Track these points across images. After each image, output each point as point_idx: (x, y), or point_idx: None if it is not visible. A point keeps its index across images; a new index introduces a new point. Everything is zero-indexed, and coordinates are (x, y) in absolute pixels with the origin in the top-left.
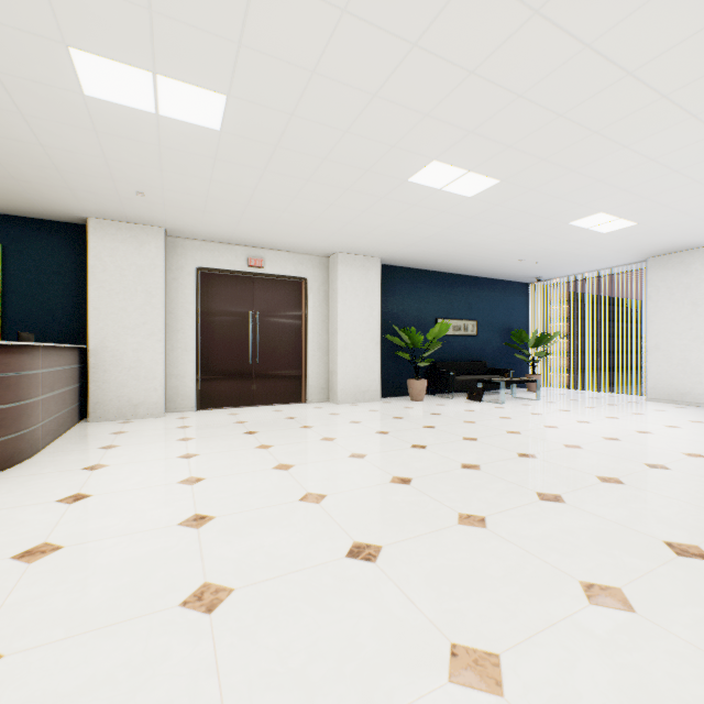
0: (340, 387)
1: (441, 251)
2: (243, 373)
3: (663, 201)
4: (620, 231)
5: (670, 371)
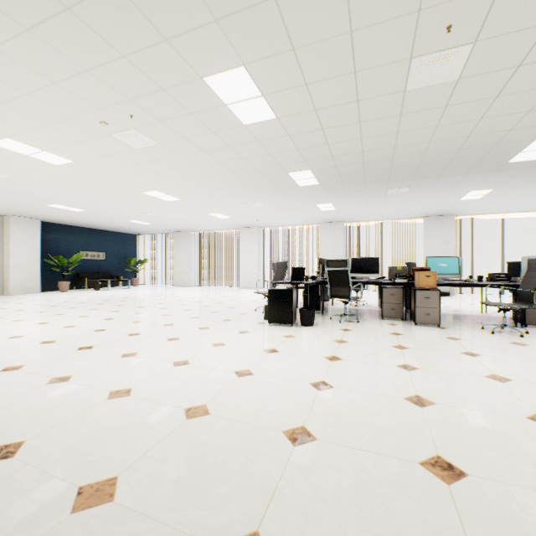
0: (12, 286)
1: (77, 221)
2: None
3: (153, 221)
4: (151, 225)
5: (180, 275)
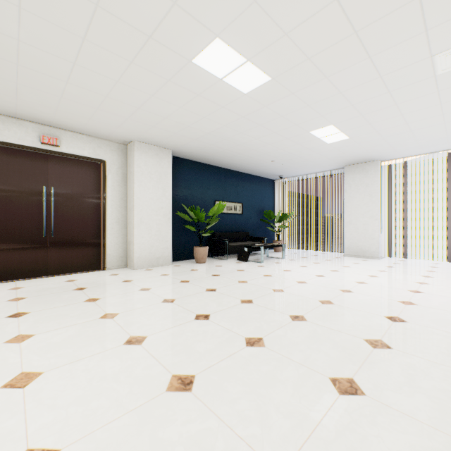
0: (136, 255)
1: (219, 148)
2: (36, 245)
3: (371, 120)
4: (338, 143)
5: (357, 237)
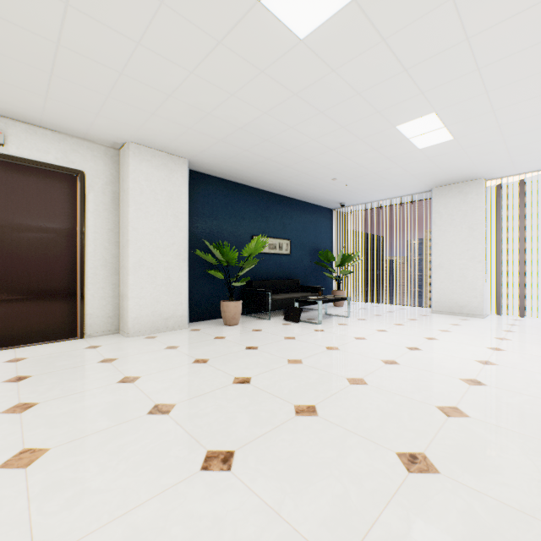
0: (132, 315)
1: (258, 156)
2: None
3: (497, 103)
4: (434, 148)
5: (451, 287)
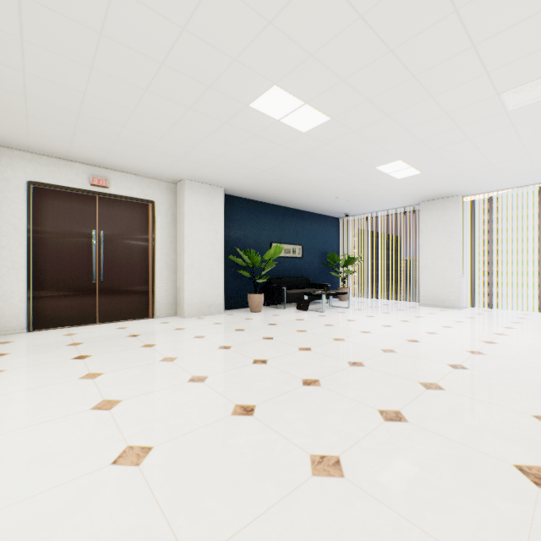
0: (187, 302)
1: (276, 185)
2: (85, 291)
3: (443, 155)
4: (409, 178)
5: (435, 284)
